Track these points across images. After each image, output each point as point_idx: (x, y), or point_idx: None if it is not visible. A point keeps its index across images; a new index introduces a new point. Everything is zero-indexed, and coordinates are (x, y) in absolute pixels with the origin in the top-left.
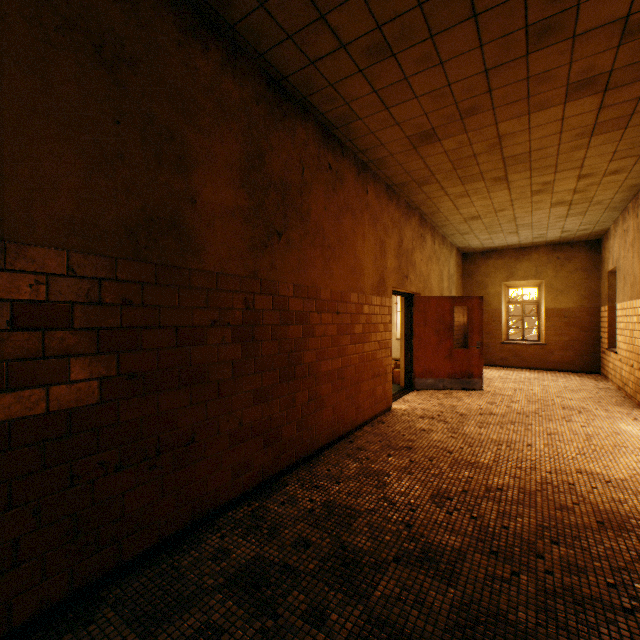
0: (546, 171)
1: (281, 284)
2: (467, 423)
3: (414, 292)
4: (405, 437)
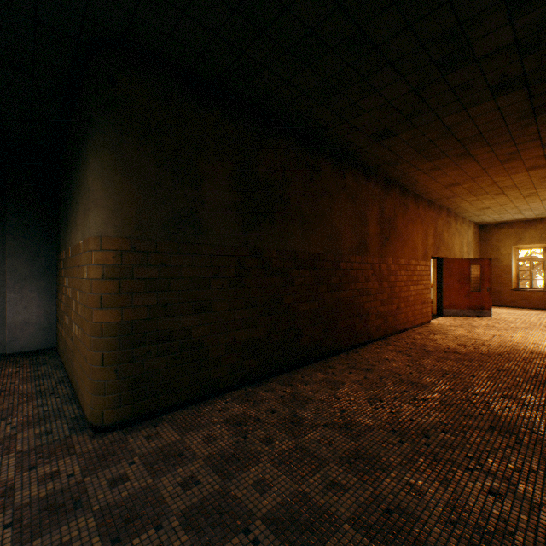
0: (529, 189)
1: (388, 259)
2: (477, 329)
3: (443, 257)
4: (441, 331)
